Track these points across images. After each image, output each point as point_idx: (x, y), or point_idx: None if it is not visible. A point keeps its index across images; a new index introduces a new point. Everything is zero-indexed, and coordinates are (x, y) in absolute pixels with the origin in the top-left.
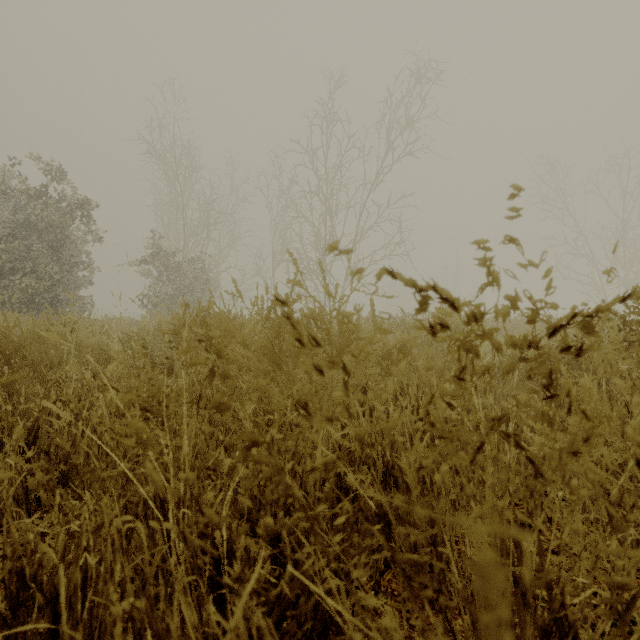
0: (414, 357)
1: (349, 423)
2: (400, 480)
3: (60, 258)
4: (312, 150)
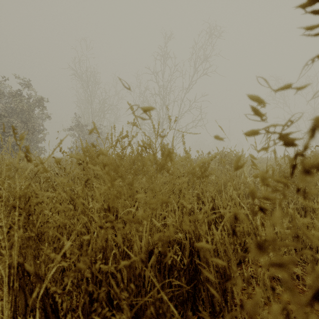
0: (210, 172)
1: (168, 215)
2: (201, 255)
3: (28, 127)
4: (156, 73)
